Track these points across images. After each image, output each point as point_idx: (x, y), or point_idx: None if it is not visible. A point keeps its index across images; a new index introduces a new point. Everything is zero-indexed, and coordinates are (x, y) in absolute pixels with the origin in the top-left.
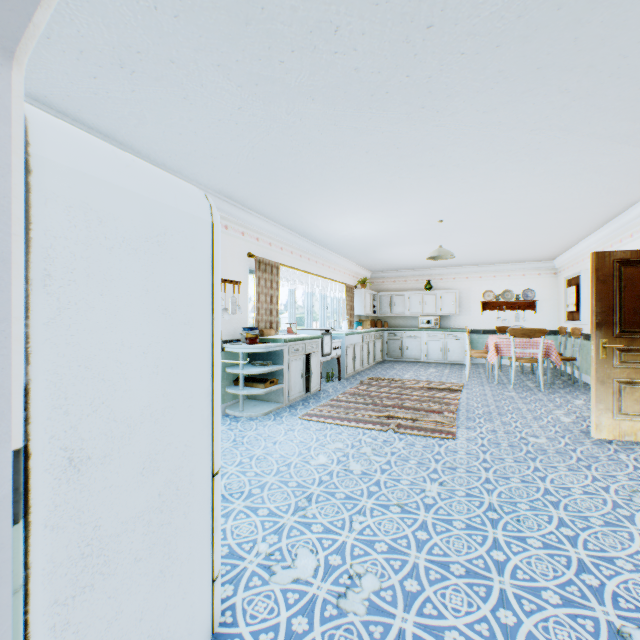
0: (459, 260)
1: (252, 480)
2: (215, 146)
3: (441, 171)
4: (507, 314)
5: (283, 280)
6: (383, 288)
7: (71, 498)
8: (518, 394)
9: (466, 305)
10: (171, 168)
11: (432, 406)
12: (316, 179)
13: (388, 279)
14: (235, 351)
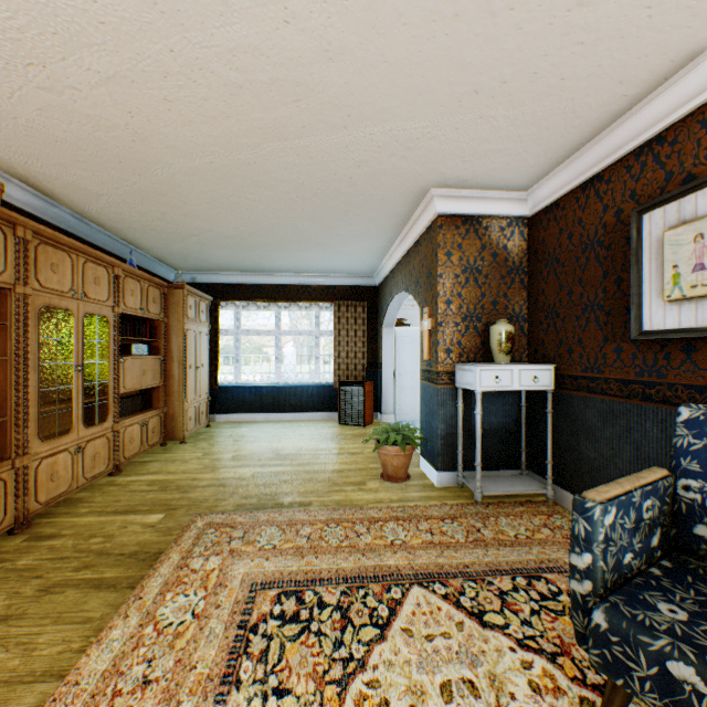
0: None
1: None
2: None
3: None
4: None
5: None
6: None
7: (400, 379)
8: None
9: None
10: None
11: None
12: None
13: None
14: None
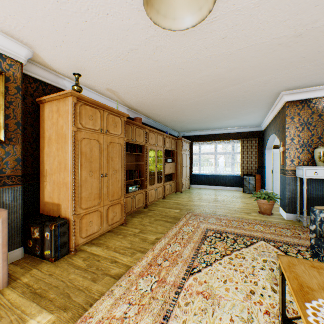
0: None
1: None
2: None
3: None
4: None
5: None
6: None
7: (275, 174)
8: None
9: None
10: None
11: None
12: None
13: None
14: None
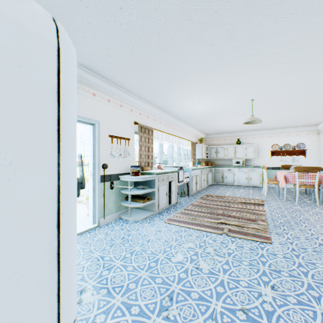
0: (258, 126)
1: (130, 274)
2: (108, 46)
3: (261, 59)
4: (287, 158)
5: (155, 138)
6: (212, 143)
7: None
8: (302, 208)
9: (261, 153)
10: (84, 66)
11: (248, 216)
12: (175, 70)
13: (214, 138)
14: (125, 180)
